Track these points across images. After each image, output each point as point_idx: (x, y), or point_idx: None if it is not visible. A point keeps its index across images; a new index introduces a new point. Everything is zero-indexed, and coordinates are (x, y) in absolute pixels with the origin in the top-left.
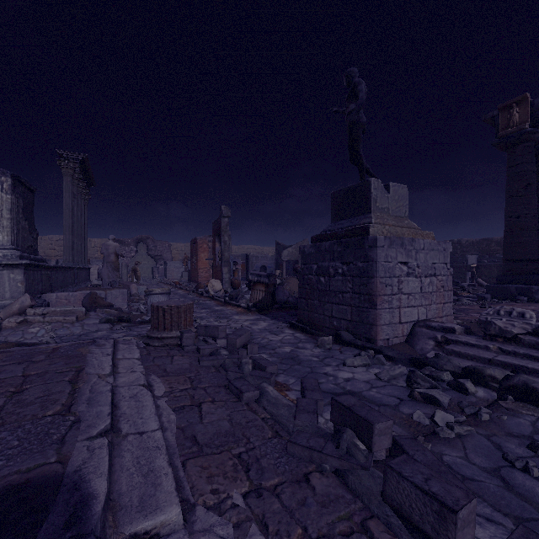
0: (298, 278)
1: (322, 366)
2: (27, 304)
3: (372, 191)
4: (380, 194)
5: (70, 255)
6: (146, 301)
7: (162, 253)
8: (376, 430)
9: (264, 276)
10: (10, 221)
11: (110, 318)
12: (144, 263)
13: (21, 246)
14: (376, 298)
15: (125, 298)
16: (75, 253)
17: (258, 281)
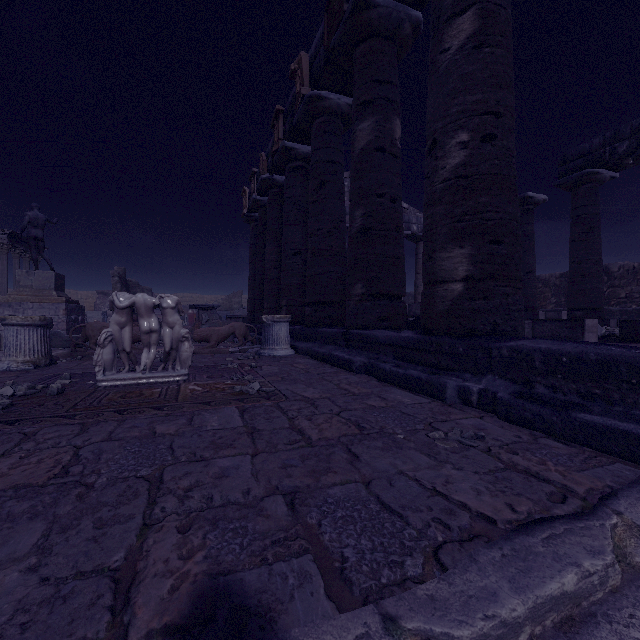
0: None
1: None
2: None
3: (17, 277)
4: (24, 278)
5: None
6: None
7: None
8: None
9: None
10: None
11: None
12: None
13: None
14: None
15: None
16: None
17: None
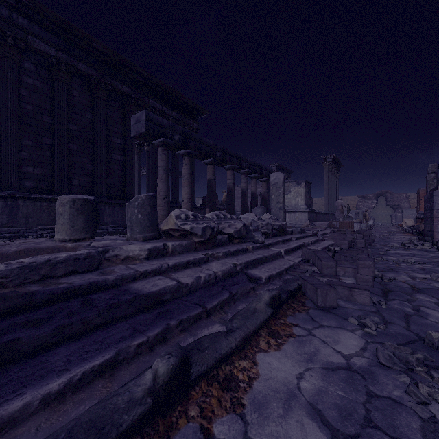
0: None
1: (392, 242)
2: (308, 223)
3: None
4: None
5: (327, 208)
6: None
7: (399, 203)
8: (357, 236)
9: None
10: (304, 197)
11: (333, 230)
12: (383, 211)
13: (307, 205)
14: (433, 219)
15: None
16: (330, 207)
17: (423, 218)
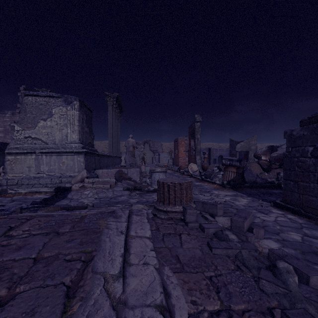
0: (259, 163)
1: None
2: (84, 176)
3: None
4: None
5: (111, 149)
6: (150, 176)
7: (157, 149)
8: None
9: (235, 160)
10: (78, 126)
11: (129, 187)
12: (148, 154)
13: (85, 142)
14: None
15: (138, 174)
16: (114, 148)
17: (230, 164)
